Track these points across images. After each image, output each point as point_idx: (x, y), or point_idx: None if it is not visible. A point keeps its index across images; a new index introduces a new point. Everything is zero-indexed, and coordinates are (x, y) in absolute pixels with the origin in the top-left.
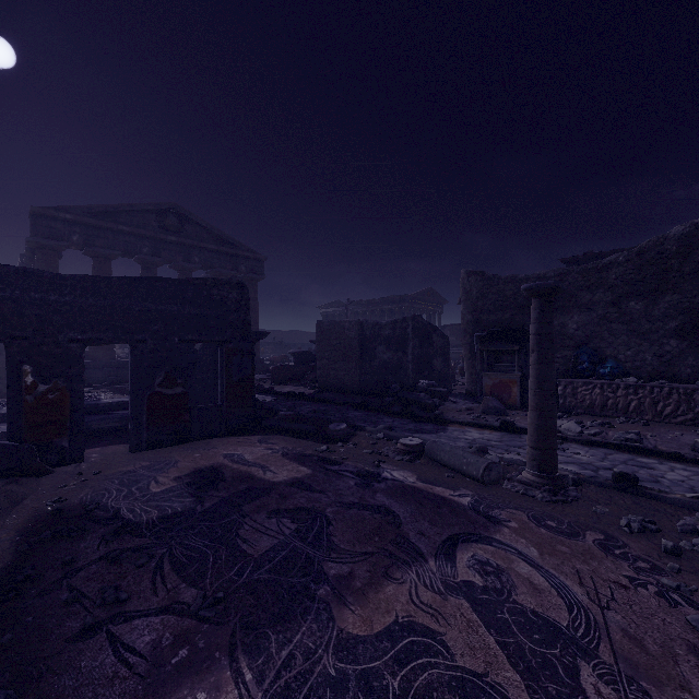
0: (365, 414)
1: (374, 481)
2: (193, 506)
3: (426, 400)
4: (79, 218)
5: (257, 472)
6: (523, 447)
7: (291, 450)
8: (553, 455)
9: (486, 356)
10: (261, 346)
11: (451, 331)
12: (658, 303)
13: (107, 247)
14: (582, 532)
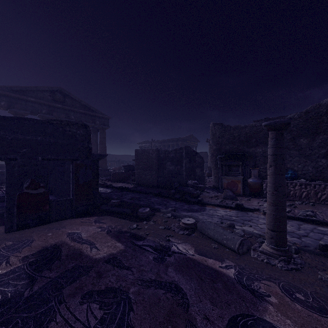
0: (160, 199)
1: (166, 254)
2: (23, 290)
3: (193, 191)
4: (4, 93)
5: (85, 249)
6: (251, 220)
7: (113, 228)
8: (285, 235)
9: (224, 168)
10: (109, 162)
11: (202, 155)
12: (315, 139)
13: (21, 109)
14: (327, 306)
